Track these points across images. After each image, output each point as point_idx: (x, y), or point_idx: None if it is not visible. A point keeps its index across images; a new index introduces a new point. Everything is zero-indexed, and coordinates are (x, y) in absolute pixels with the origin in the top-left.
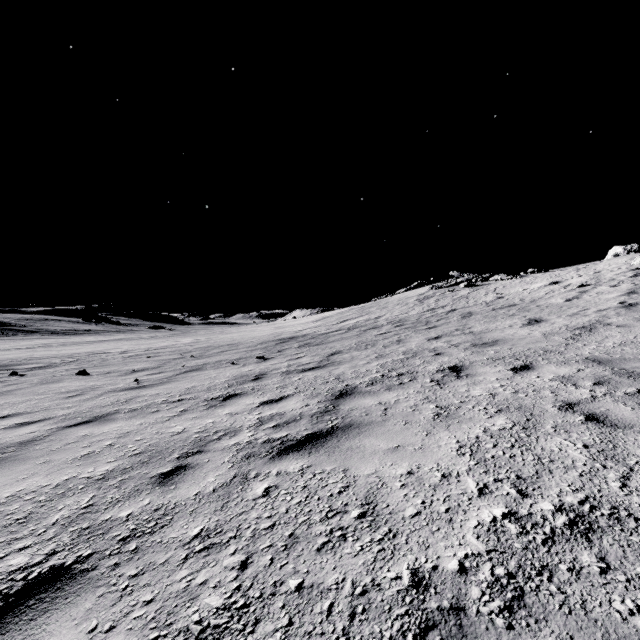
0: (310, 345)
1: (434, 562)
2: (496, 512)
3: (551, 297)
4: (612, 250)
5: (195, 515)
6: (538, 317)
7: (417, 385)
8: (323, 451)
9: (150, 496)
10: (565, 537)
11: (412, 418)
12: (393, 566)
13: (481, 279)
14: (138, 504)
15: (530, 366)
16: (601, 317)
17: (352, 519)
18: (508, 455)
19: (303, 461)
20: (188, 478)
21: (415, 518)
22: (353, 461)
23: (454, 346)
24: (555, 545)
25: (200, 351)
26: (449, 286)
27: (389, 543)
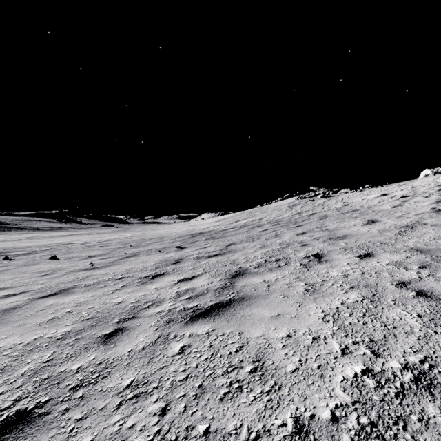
0: (214, 238)
1: (311, 411)
2: (356, 369)
3: (382, 205)
4: (423, 172)
5: (128, 368)
6: (374, 219)
7: (290, 268)
8: (224, 318)
9: (95, 352)
10: (412, 391)
11: (288, 293)
12: (279, 414)
13: (332, 192)
14: (86, 359)
15: (371, 254)
16: (419, 219)
17: (246, 373)
18: (361, 322)
19: (209, 325)
20: (124, 338)
21: (294, 373)
22: (246, 326)
23: (315, 239)
24: (405, 398)
25: (137, 242)
26: (310, 197)
27: (275, 394)
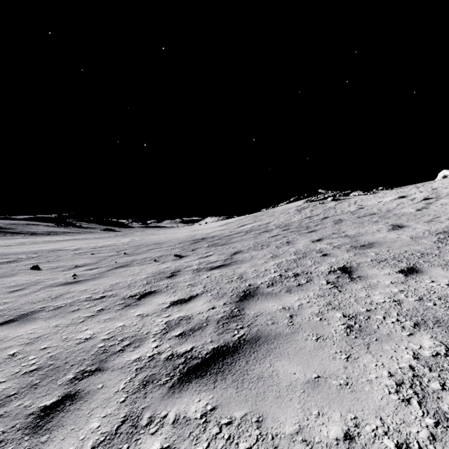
0: (217, 245)
1: None
2: None
3: (403, 207)
4: (441, 173)
5: None
6: (399, 223)
7: (315, 287)
8: (230, 379)
9: None
10: None
11: (322, 331)
12: None
13: (343, 195)
14: None
15: (416, 269)
16: None
17: None
18: None
19: (207, 397)
20: (69, 419)
21: None
22: (267, 402)
23: (337, 248)
24: None
25: (132, 249)
26: (319, 200)
27: None
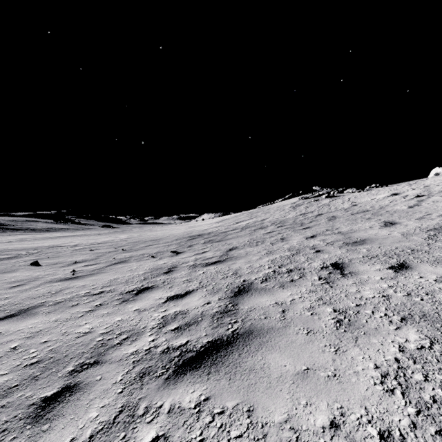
0: (213, 241)
1: None
2: None
3: (395, 205)
4: (433, 170)
5: None
6: (391, 220)
7: (307, 283)
8: (223, 371)
9: None
10: None
11: (313, 325)
12: None
13: (337, 192)
14: None
15: (406, 265)
16: None
17: None
18: None
19: (201, 388)
20: (69, 409)
21: None
22: (258, 393)
23: (329, 244)
24: None
25: (130, 245)
26: (314, 197)
27: None
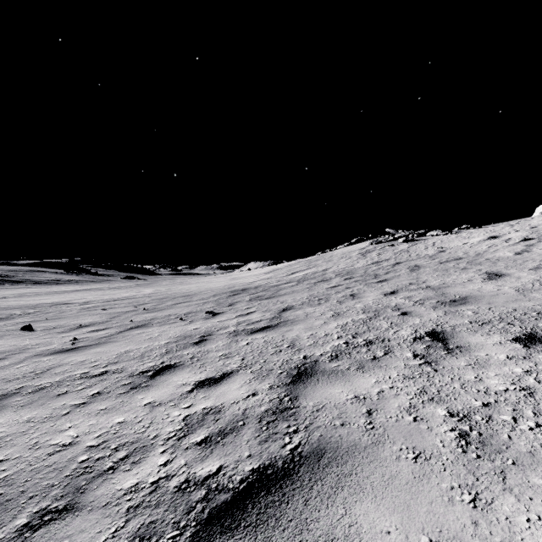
0: (261, 298)
1: None
2: None
3: (497, 250)
4: (540, 208)
5: None
6: (496, 271)
7: (398, 363)
8: (279, 541)
9: None
10: None
11: (422, 442)
12: None
13: (417, 235)
14: None
15: (538, 336)
16: None
17: None
18: None
19: None
20: None
21: None
22: None
23: (418, 303)
24: None
25: (155, 303)
26: (387, 241)
27: None
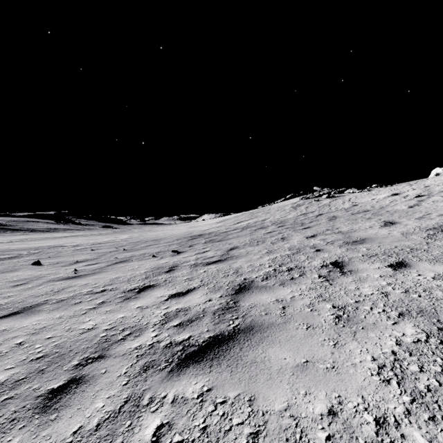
0: (214, 241)
1: None
2: None
3: (396, 205)
4: (434, 171)
5: None
6: (391, 220)
7: (307, 281)
8: (225, 364)
9: (22, 432)
10: None
11: (312, 321)
12: None
13: (338, 192)
14: None
15: (405, 263)
16: None
17: None
18: None
19: (203, 380)
20: (76, 400)
21: None
22: (259, 384)
23: (330, 243)
24: None
25: (131, 245)
26: (314, 197)
27: None
